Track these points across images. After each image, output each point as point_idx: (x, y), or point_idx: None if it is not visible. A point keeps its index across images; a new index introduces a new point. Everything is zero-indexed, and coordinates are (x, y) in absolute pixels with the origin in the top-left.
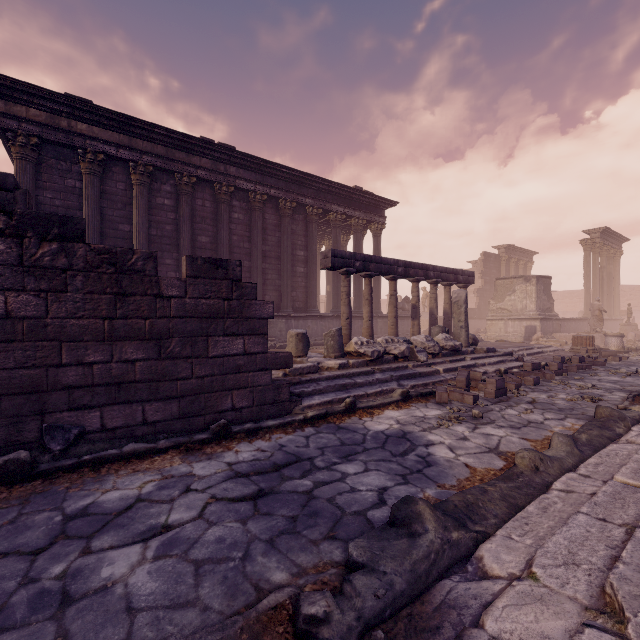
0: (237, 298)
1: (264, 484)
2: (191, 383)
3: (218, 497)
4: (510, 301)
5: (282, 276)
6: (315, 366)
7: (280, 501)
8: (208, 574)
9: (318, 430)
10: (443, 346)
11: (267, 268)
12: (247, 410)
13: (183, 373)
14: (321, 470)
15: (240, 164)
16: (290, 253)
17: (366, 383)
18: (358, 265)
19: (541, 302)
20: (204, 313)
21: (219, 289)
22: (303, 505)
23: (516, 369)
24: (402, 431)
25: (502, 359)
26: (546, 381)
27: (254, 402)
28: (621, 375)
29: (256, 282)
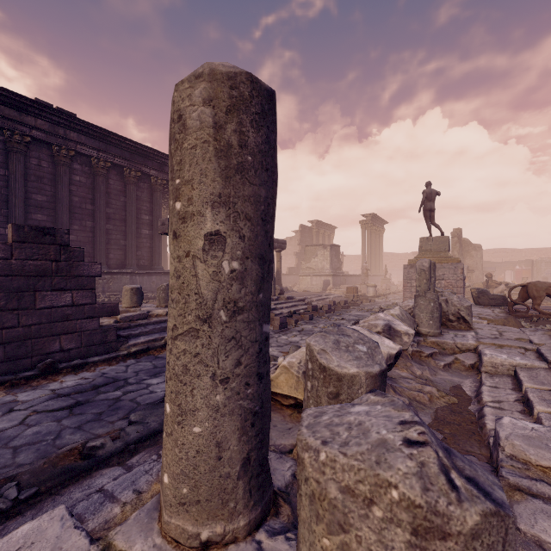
0: (65, 260)
1: (82, 398)
2: (17, 331)
3: (39, 411)
4: (314, 262)
5: (127, 237)
6: (145, 314)
7: (93, 406)
8: (24, 451)
9: (138, 360)
10: None
11: (111, 229)
12: (75, 351)
13: (9, 323)
14: (132, 385)
15: (82, 131)
16: (135, 217)
17: None
18: None
19: (333, 263)
20: (31, 272)
21: (47, 252)
22: (110, 405)
23: (302, 310)
24: None
25: (296, 304)
26: (318, 317)
27: (82, 344)
28: (363, 311)
29: (99, 241)
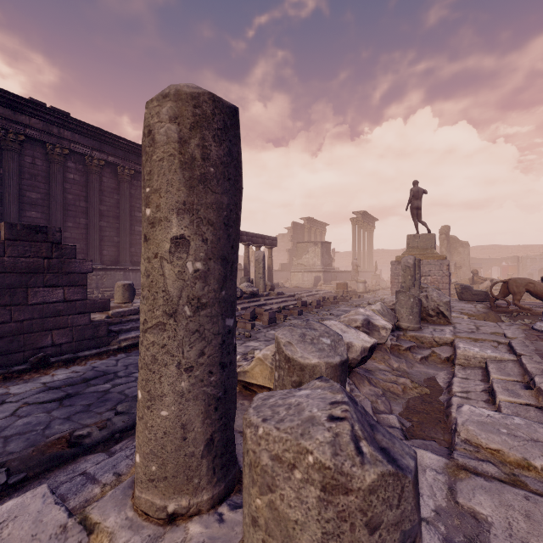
0: (57, 257)
1: (72, 391)
2: (10, 326)
3: (30, 403)
4: (306, 259)
5: (120, 234)
6: (136, 309)
7: (82, 398)
8: (15, 440)
9: (129, 355)
10: (245, 291)
11: (105, 226)
12: (67, 345)
13: (1, 318)
14: (121, 378)
15: (75, 129)
16: (128, 214)
17: None
18: None
19: (324, 260)
20: (24, 269)
21: (39, 250)
22: (99, 397)
23: (292, 306)
24: None
25: (286, 299)
26: (307, 312)
27: (74, 339)
28: (352, 306)
29: (93, 238)
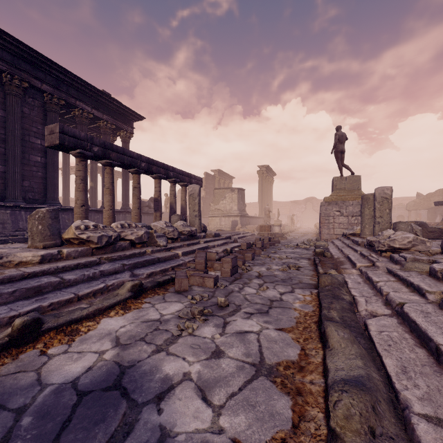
0: None
1: None
2: None
3: None
4: (223, 204)
5: (7, 161)
6: None
7: None
8: None
9: None
10: (181, 231)
11: None
12: None
13: None
14: None
15: None
16: (19, 137)
17: (82, 279)
18: (96, 150)
19: (240, 205)
20: None
21: None
22: None
23: (237, 248)
24: (118, 366)
25: (226, 241)
26: (257, 256)
27: None
28: (292, 248)
29: None
